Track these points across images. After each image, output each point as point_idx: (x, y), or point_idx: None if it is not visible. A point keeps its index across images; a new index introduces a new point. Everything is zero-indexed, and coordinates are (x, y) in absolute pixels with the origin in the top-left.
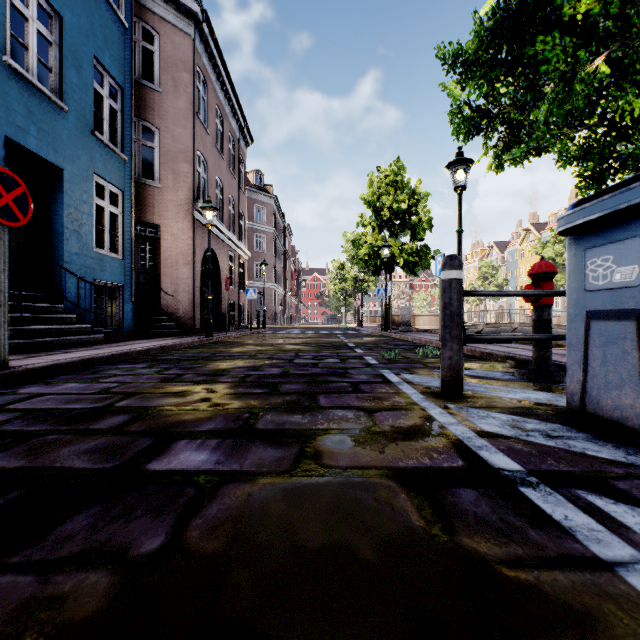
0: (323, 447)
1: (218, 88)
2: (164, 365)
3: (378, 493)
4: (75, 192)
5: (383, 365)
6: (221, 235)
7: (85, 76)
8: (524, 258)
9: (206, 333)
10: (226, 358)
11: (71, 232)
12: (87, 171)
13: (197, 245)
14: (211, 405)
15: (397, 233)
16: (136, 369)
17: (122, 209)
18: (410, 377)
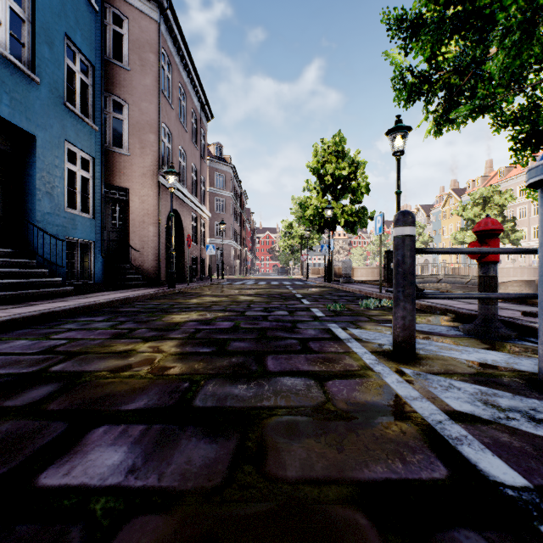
0: (268, 439)
1: (181, 69)
2: (121, 318)
3: (343, 542)
4: (47, 157)
5: (329, 318)
6: (184, 198)
7: (57, 52)
8: (446, 219)
9: (169, 285)
10: (182, 310)
11: (43, 193)
12: (59, 138)
13: (162, 206)
14: (151, 370)
15: (338, 196)
16: (93, 323)
17: (93, 174)
18: (357, 332)
